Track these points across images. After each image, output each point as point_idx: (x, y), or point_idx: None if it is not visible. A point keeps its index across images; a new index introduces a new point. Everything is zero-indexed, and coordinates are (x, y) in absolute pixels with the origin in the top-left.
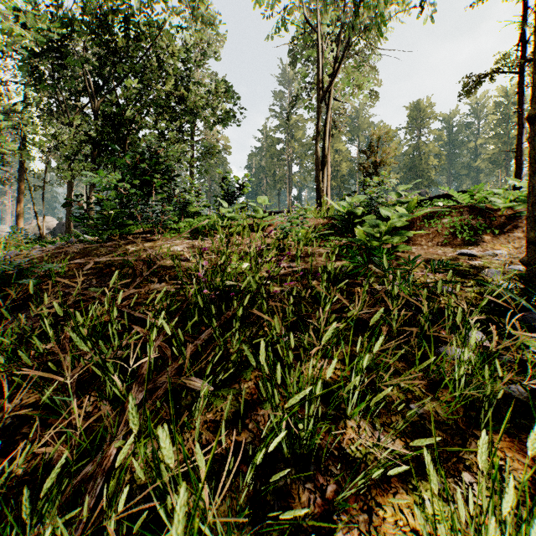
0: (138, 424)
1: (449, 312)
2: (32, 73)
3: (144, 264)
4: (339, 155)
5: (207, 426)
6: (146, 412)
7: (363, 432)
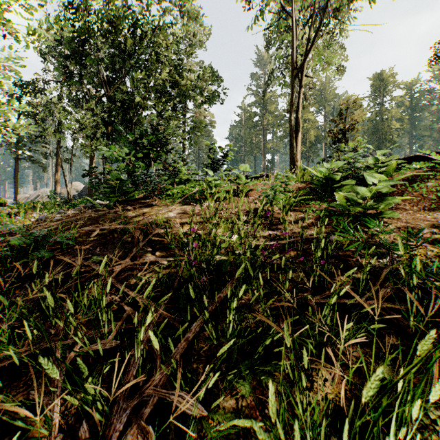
0: None
1: None
2: (64, 72)
3: (140, 233)
4: (308, 124)
5: None
6: None
7: None
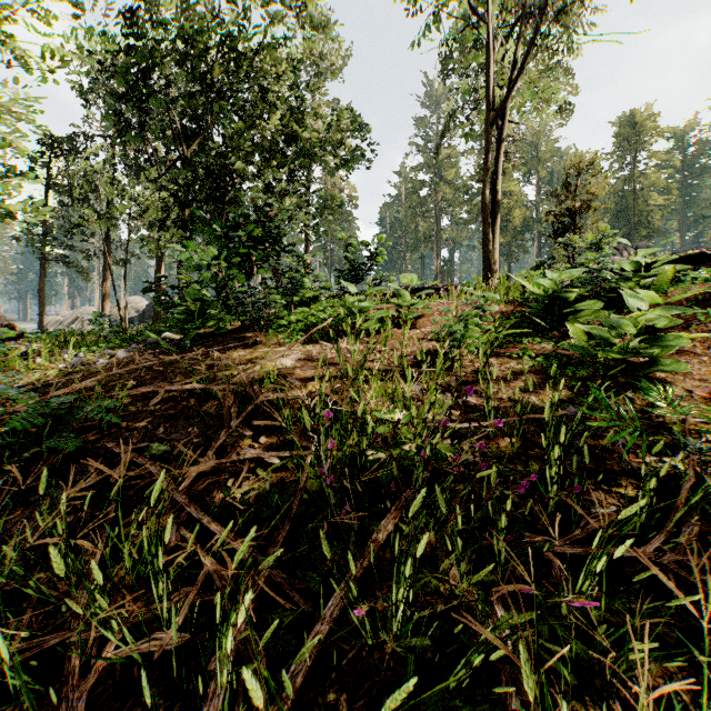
0: None
1: None
2: (115, 122)
3: (234, 402)
4: (509, 199)
5: None
6: None
7: None
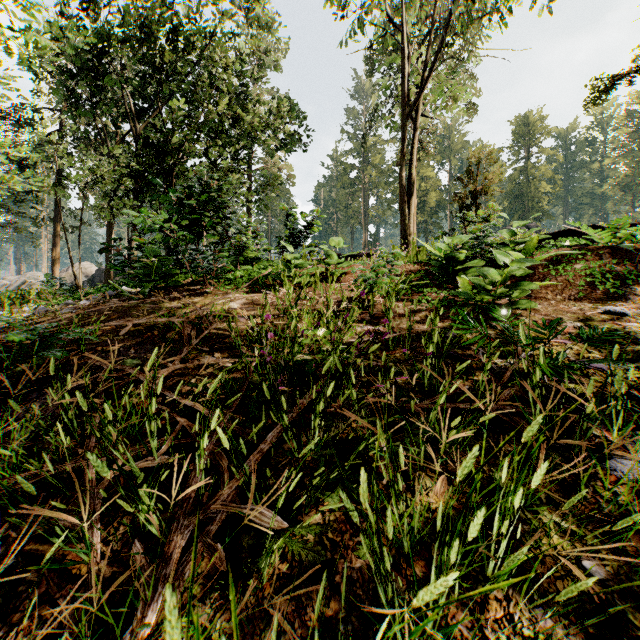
0: (179, 639)
1: (617, 407)
2: (67, 97)
3: (193, 328)
4: (426, 183)
5: (280, 585)
6: (193, 617)
7: (515, 609)
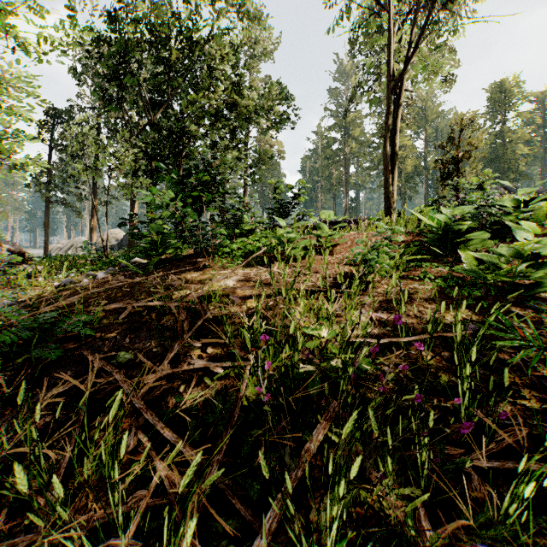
0: None
1: None
2: (100, 96)
3: (186, 318)
4: (403, 151)
5: None
6: None
7: None
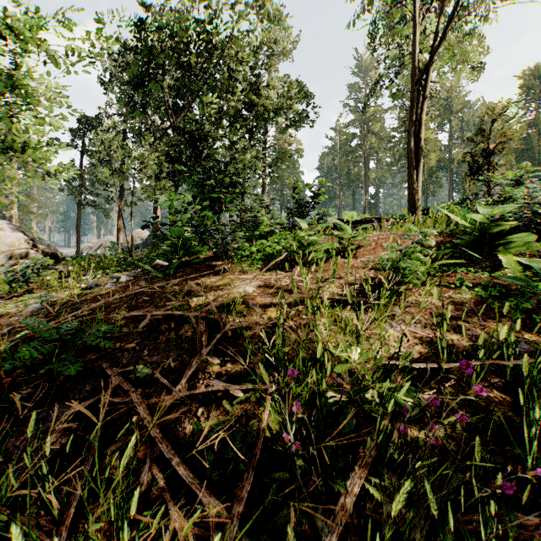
0: None
1: None
2: (125, 103)
3: (205, 331)
4: (426, 144)
5: None
6: None
7: None
